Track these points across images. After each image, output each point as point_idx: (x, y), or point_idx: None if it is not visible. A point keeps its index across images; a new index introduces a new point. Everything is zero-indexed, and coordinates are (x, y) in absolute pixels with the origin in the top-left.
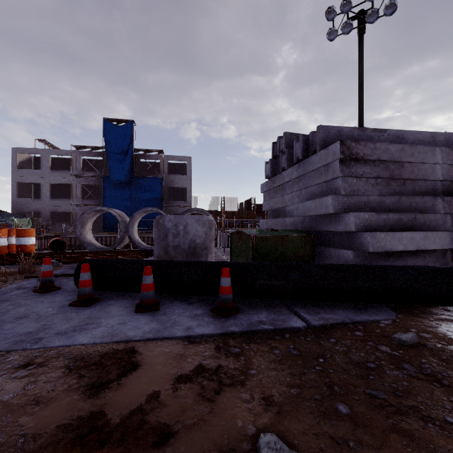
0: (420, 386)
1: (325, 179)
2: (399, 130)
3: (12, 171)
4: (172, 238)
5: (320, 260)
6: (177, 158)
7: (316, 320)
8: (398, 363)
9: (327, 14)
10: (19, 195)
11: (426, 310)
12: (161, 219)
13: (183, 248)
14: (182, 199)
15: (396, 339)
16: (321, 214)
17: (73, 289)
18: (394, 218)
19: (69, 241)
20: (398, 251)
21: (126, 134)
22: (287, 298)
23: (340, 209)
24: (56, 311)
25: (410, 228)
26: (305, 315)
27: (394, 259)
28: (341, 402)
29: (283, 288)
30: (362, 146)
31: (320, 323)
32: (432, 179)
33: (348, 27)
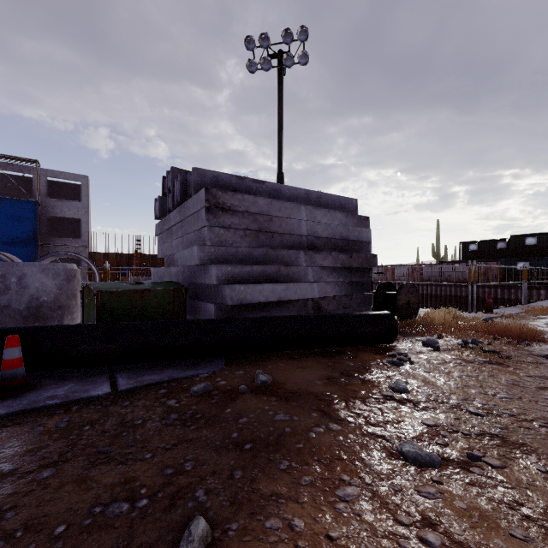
0: (163, 432)
1: (197, 227)
2: (277, 184)
3: None
4: None
5: (194, 316)
6: (64, 175)
7: (128, 385)
8: (168, 414)
9: (247, 42)
10: None
11: (254, 358)
12: None
13: (17, 309)
14: (74, 235)
15: (191, 391)
16: (192, 265)
17: None
18: (259, 270)
19: None
20: (262, 303)
21: None
22: (118, 363)
23: (207, 261)
24: None
25: (274, 280)
26: (122, 380)
27: (259, 310)
28: (55, 467)
29: (110, 352)
30: (230, 196)
31: (129, 387)
32: (298, 234)
33: (268, 64)
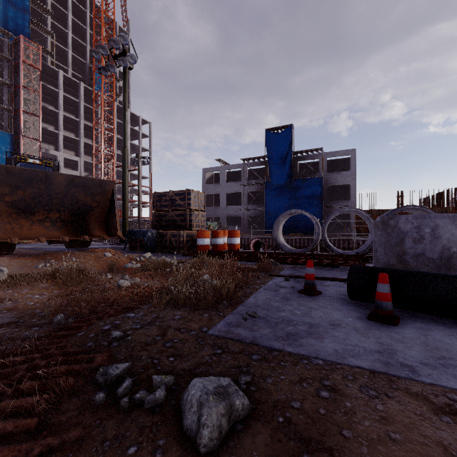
0: None
1: None
2: None
3: (202, 187)
4: (411, 244)
5: None
6: (338, 153)
7: None
8: None
9: None
10: (206, 204)
11: None
12: (391, 220)
13: (430, 258)
14: (342, 198)
15: None
16: None
17: (337, 296)
18: None
19: (240, 241)
20: None
21: (285, 140)
22: None
23: None
24: (363, 324)
25: None
26: None
27: None
28: None
29: None
30: None
31: None
32: None
33: None
